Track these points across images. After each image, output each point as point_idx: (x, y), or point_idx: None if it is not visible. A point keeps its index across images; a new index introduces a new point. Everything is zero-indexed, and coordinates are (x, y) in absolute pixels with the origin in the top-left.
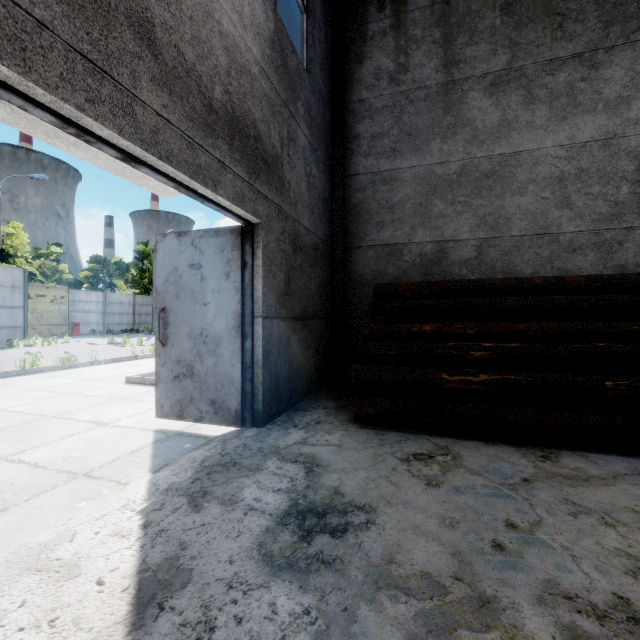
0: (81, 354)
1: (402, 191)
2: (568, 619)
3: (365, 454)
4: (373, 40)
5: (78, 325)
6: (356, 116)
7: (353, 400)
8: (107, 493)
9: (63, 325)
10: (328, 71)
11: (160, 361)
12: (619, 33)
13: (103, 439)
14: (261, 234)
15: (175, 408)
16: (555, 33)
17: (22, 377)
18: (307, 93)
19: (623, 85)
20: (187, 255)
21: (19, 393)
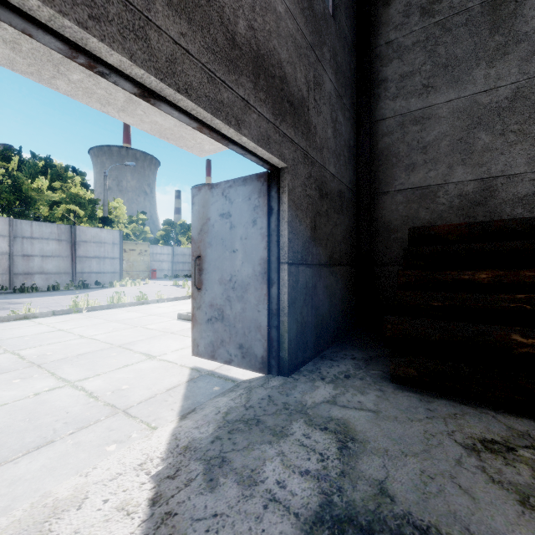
0: (153, 293)
1: (436, 129)
2: None
3: (411, 430)
4: None
5: (155, 271)
6: (383, 60)
7: (383, 351)
8: (136, 437)
9: (146, 271)
10: (353, 20)
11: (196, 304)
12: None
13: (148, 372)
14: (287, 178)
15: (208, 348)
16: None
17: (110, 310)
18: (333, 39)
19: None
20: (218, 205)
21: (104, 323)
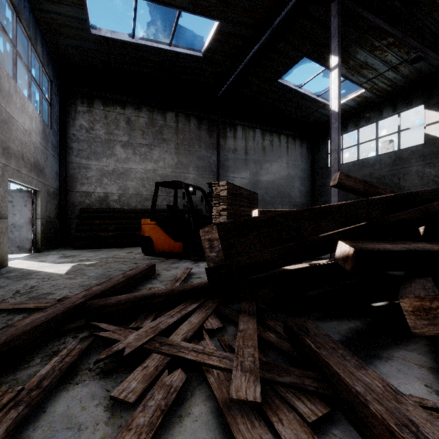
0: None
1: (92, 173)
2: (108, 255)
3: (78, 252)
4: (79, 113)
5: None
6: (71, 140)
7: (72, 247)
8: None
9: None
10: (58, 120)
11: None
12: (157, 142)
13: None
14: (40, 193)
15: None
16: (141, 136)
17: None
18: (51, 137)
19: (158, 157)
20: None
21: None
